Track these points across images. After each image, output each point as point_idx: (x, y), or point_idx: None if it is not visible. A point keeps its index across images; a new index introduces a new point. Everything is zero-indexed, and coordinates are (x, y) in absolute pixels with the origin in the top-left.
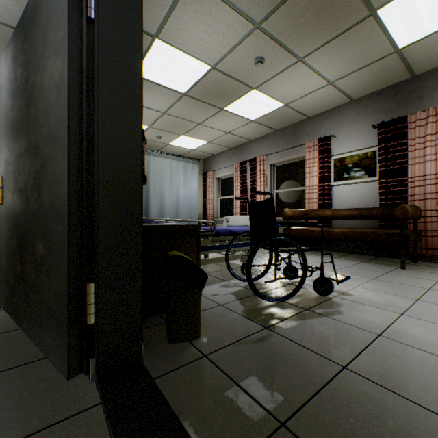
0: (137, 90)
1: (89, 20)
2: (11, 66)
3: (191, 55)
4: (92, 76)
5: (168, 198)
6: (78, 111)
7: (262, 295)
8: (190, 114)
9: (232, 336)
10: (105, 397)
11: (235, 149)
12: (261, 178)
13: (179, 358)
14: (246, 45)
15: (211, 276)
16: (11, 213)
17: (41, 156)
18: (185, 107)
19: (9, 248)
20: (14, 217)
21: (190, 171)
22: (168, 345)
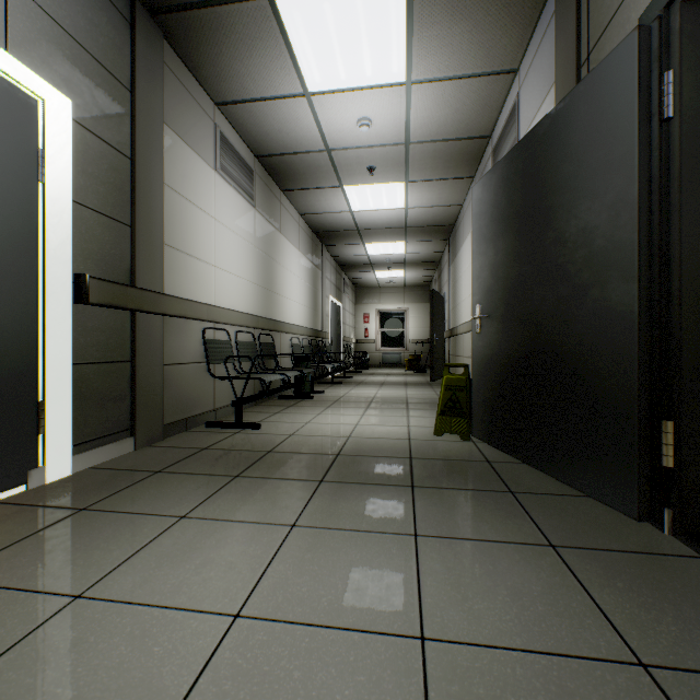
0: None
1: (664, 121)
2: (497, 191)
3: None
4: (665, 182)
5: None
6: (646, 227)
7: None
8: None
9: None
10: None
11: None
12: None
13: None
14: None
15: None
16: (499, 342)
17: (570, 281)
18: None
19: (493, 379)
20: (504, 347)
21: None
22: None
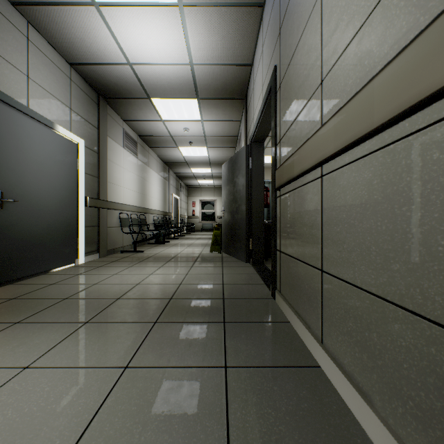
0: (262, 183)
1: (250, 168)
2: (227, 170)
3: None
4: (251, 183)
5: None
6: (247, 193)
7: None
8: None
9: None
10: (253, 265)
11: None
12: None
13: None
14: None
15: None
16: (227, 219)
17: (238, 203)
18: None
19: (226, 231)
20: (228, 221)
21: None
22: None
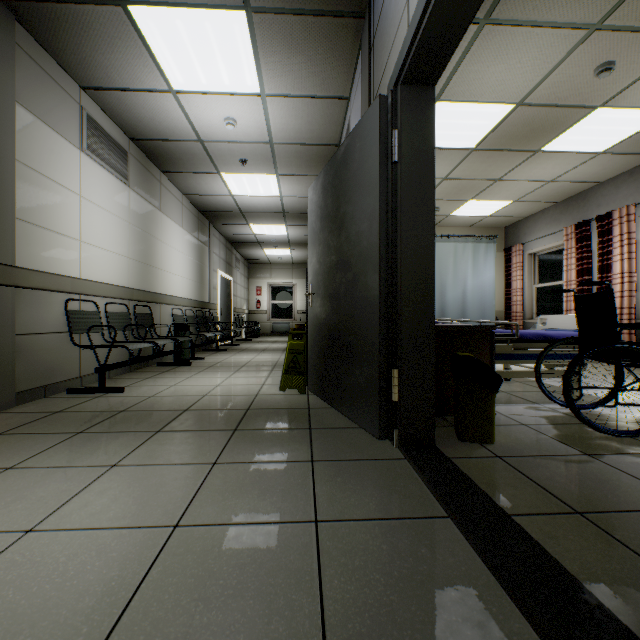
0: (430, 207)
1: (393, 163)
2: (320, 195)
3: (484, 101)
4: (395, 205)
5: (450, 293)
6: (385, 235)
7: (589, 422)
8: (482, 171)
9: (534, 451)
10: (409, 454)
11: (565, 203)
12: (623, 248)
13: (470, 452)
14: (576, 58)
15: (513, 396)
16: (321, 314)
17: (352, 270)
18: (474, 164)
19: (318, 343)
20: (323, 318)
21: (482, 254)
22: (457, 442)
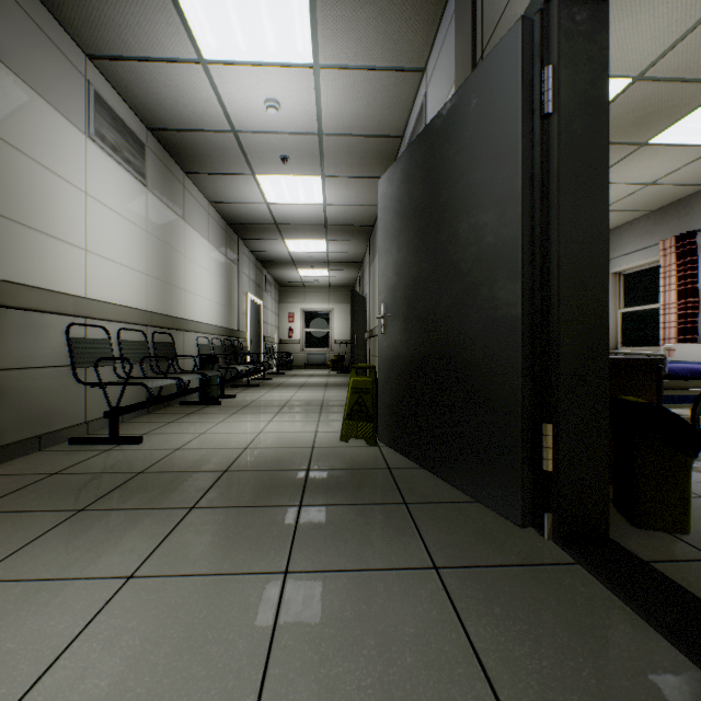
0: (602, 181)
1: (544, 117)
2: (400, 185)
3: None
4: (546, 180)
5: None
6: (529, 225)
7: None
8: None
9: None
10: (583, 557)
11: (661, 212)
12: None
13: (666, 549)
14: None
15: None
16: (402, 343)
17: (463, 280)
18: None
19: (396, 381)
20: (406, 348)
21: None
22: (632, 529)
